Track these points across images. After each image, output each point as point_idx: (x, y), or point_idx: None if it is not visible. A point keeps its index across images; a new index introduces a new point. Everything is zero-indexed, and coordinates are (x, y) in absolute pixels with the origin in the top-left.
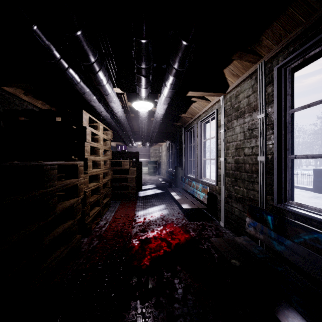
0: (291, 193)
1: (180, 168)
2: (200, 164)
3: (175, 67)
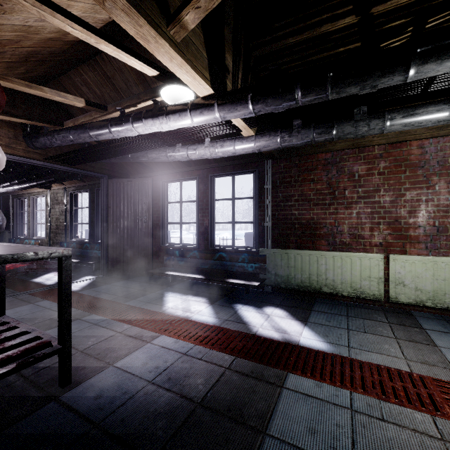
0: (75, 236)
1: (7, 232)
2: (32, 227)
3: (24, 188)
